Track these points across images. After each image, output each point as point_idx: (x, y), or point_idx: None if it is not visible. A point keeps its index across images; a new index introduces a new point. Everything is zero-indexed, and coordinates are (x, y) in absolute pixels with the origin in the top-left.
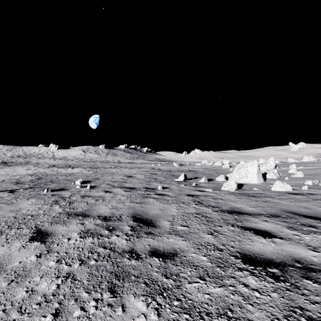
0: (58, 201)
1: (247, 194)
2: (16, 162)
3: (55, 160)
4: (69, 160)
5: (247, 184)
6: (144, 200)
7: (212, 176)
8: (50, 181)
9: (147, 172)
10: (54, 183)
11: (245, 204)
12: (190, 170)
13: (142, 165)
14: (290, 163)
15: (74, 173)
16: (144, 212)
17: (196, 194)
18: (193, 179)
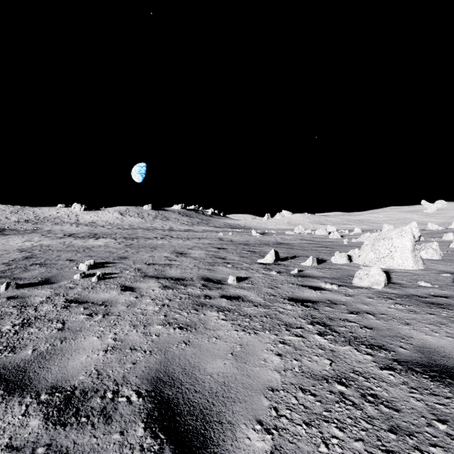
0: (3, 318)
1: (418, 298)
2: (19, 230)
3: (78, 227)
4: (98, 227)
5: (394, 271)
6: (196, 316)
7: (320, 253)
8: (40, 263)
9: (211, 245)
10: (43, 268)
11: (446, 336)
12: (280, 243)
13: (205, 234)
14: (437, 231)
15: (93, 248)
16: (190, 371)
17: (309, 297)
18: (290, 260)
